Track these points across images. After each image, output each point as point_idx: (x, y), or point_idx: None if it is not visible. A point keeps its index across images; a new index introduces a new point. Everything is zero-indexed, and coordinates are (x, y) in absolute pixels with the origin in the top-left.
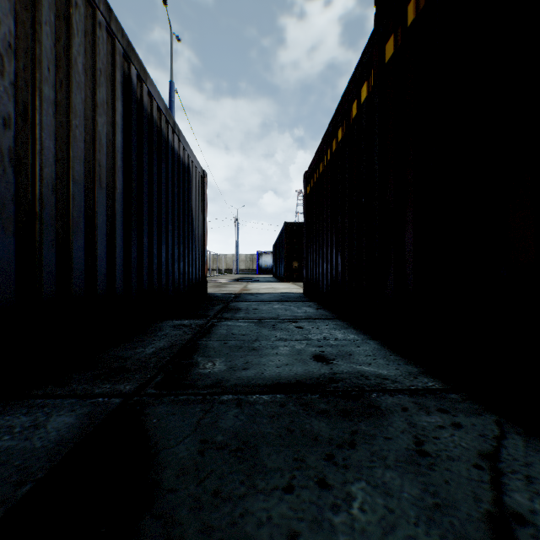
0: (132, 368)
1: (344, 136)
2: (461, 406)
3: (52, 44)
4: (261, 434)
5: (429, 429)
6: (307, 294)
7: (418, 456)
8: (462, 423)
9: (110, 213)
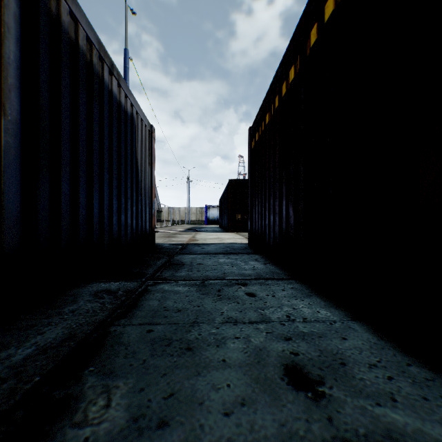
0: None
1: (298, 73)
2: None
3: None
4: None
5: None
6: (251, 245)
7: None
8: None
9: None
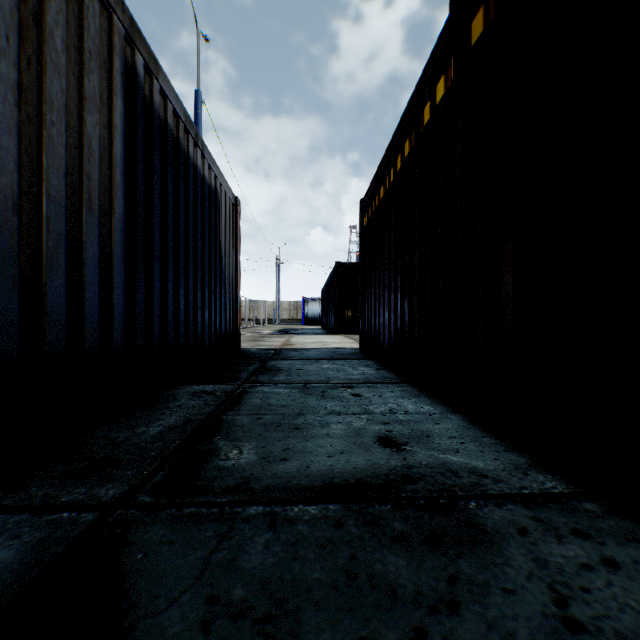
0: (124, 458)
1: (413, 149)
2: (605, 524)
3: (13, 4)
4: (306, 584)
5: (570, 570)
6: (364, 350)
7: (567, 630)
8: (618, 559)
9: (106, 245)
